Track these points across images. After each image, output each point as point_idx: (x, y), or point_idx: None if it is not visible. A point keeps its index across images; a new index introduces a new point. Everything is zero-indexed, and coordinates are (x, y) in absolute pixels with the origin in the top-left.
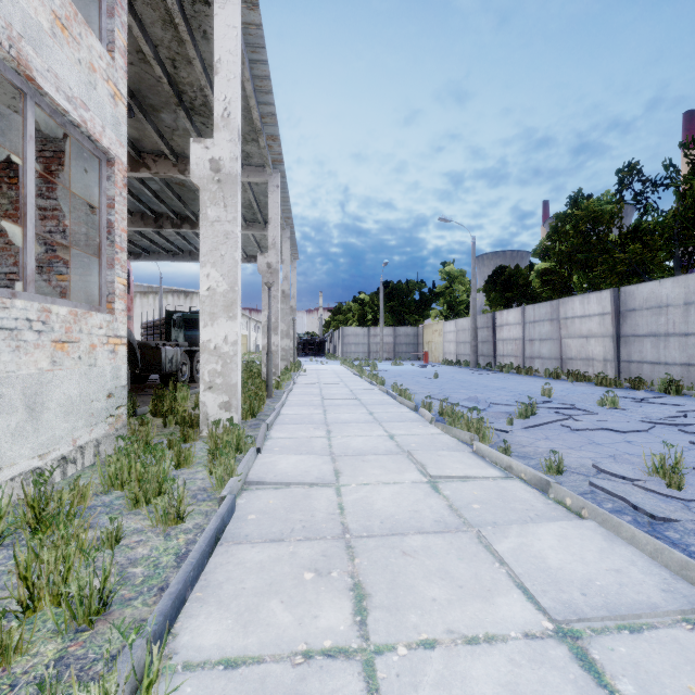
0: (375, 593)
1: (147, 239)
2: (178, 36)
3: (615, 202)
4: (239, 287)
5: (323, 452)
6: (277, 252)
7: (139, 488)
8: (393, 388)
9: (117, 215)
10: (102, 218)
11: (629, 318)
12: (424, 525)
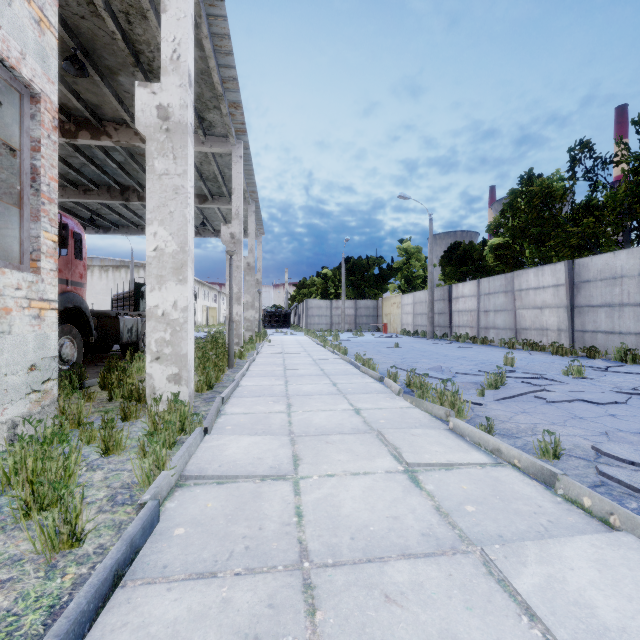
0: None
1: (115, 213)
2: None
3: (567, 178)
4: (190, 248)
5: (281, 431)
6: (240, 222)
7: (32, 492)
8: (356, 357)
9: (44, 160)
10: (24, 162)
11: (583, 289)
12: (408, 541)
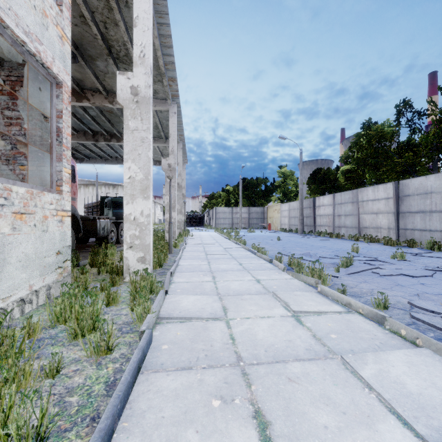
0: (274, 421)
1: (87, 149)
2: (108, 5)
3: (394, 126)
4: (151, 176)
5: (212, 292)
6: (175, 156)
7: (77, 324)
8: (252, 247)
9: (64, 123)
10: (53, 125)
11: (405, 201)
12: (298, 353)
